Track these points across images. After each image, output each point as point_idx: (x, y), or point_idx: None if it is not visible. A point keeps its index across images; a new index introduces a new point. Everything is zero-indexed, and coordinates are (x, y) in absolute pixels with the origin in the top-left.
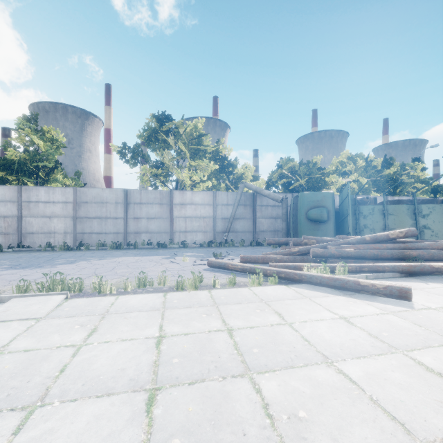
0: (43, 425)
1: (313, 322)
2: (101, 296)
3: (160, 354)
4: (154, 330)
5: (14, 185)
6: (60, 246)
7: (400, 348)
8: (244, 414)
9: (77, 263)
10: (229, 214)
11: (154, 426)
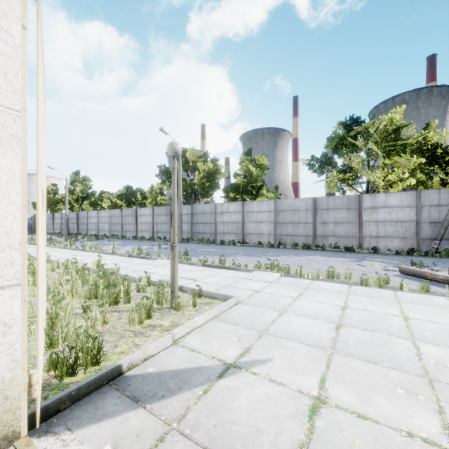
0: (288, 318)
1: None
2: (301, 278)
3: (344, 313)
4: (340, 303)
5: (239, 201)
6: (266, 244)
7: None
8: (399, 350)
9: (280, 256)
10: (442, 217)
11: (340, 335)
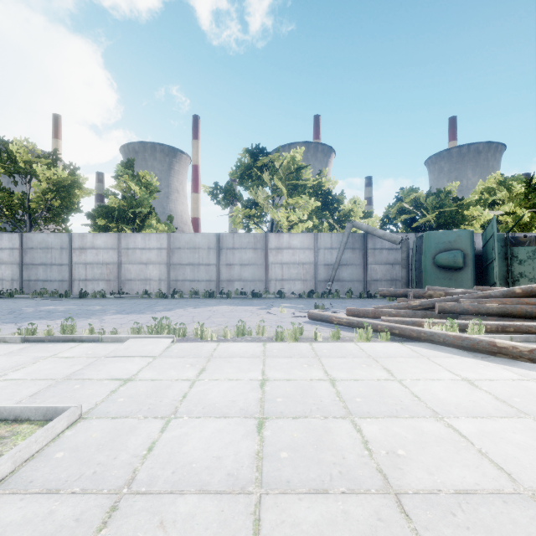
0: (179, 429)
1: (427, 381)
2: (203, 342)
3: (265, 393)
4: (257, 374)
5: (114, 232)
6: (156, 294)
7: (532, 414)
8: (344, 445)
9: (174, 310)
10: (333, 259)
11: (265, 442)
